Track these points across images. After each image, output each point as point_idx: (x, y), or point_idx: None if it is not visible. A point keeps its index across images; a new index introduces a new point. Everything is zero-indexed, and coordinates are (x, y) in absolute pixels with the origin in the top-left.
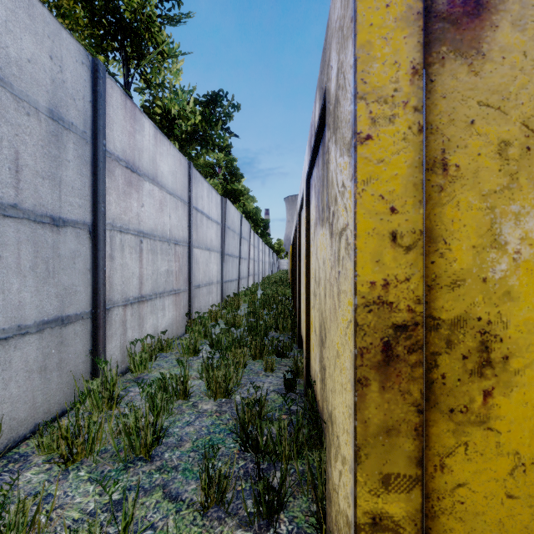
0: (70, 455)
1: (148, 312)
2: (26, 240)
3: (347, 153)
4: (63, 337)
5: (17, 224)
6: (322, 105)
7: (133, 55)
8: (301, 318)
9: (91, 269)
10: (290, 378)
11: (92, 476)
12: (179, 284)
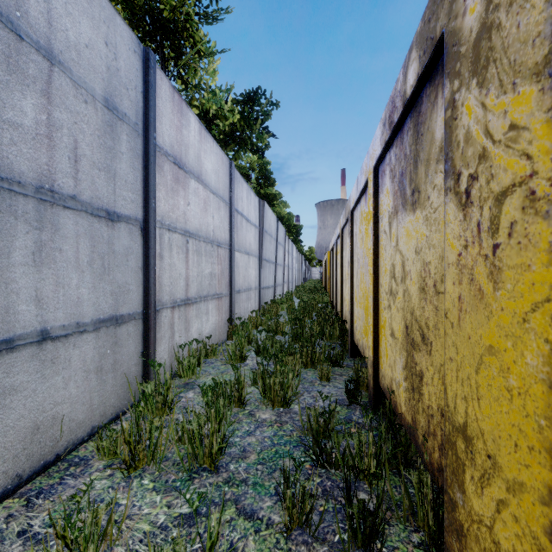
0: (132, 461)
1: (194, 316)
2: (84, 234)
3: (531, 80)
4: (117, 337)
5: (75, 217)
6: (428, 60)
7: (170, 57)
8: (355, 324)
9: (142, 268)
10: (354, 388)
11: (156, 485)
12: (221, 288)
